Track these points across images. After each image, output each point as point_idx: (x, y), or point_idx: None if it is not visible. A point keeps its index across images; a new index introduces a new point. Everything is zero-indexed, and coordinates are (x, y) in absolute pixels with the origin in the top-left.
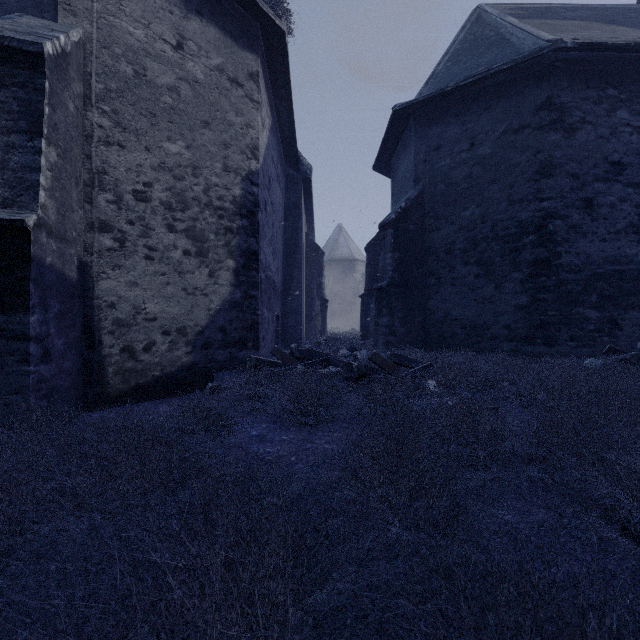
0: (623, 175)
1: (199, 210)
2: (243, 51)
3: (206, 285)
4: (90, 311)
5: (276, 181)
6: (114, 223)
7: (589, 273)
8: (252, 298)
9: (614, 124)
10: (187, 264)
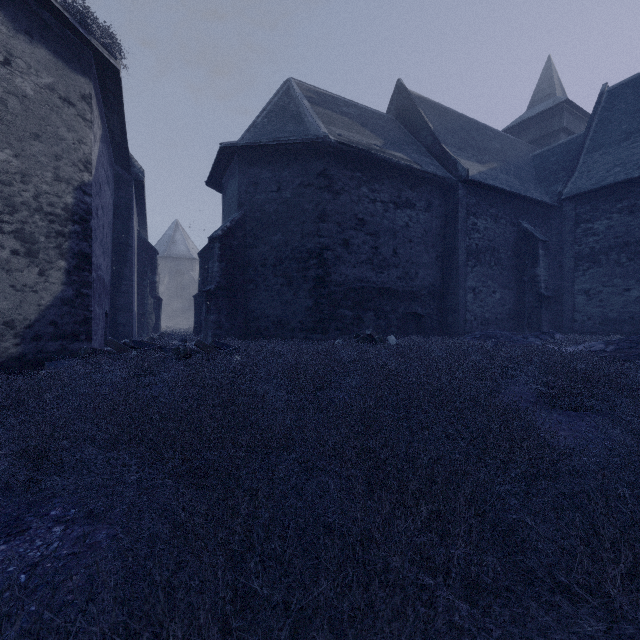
0: (365, 227)
1: (29, 214)
2: (75, 74)
3: (36, 283)
4: None
5: (106, 184)
6: None
7: (347, 287)
8: (85, 296)
9: (360, 195)
10: (15, 263)
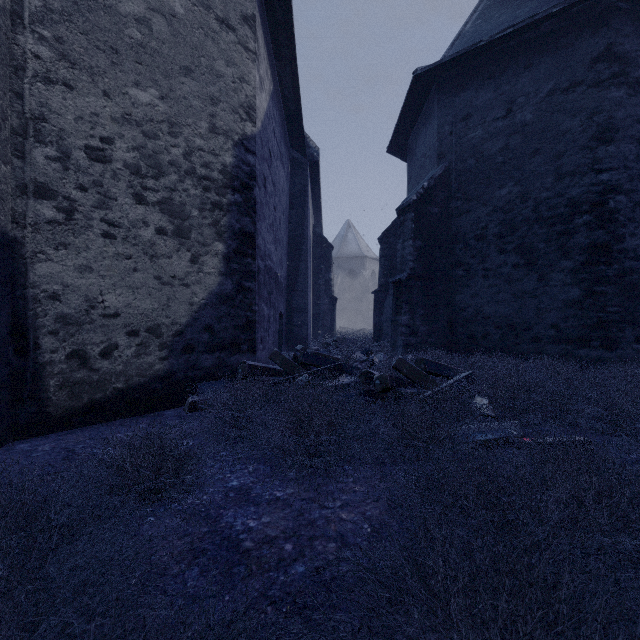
0: None
1: (178, 178)
2: None
3: (187, 273)
4: (21, 304)
5: (279, 160)
6: (58, 187)
7: None
8: (247, 291)
9: None
10: (162, 246)
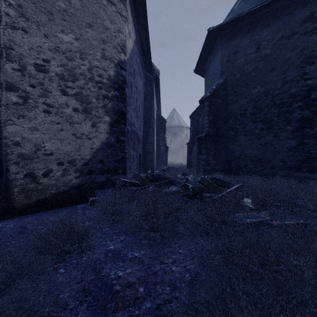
0: None
1: (85, 82)
2: None
3: (90, 132)
4: None
5: (139, 76)
6: (19, 85)
7: None
8: (121, 142)
9: None
10: (76, 117)
